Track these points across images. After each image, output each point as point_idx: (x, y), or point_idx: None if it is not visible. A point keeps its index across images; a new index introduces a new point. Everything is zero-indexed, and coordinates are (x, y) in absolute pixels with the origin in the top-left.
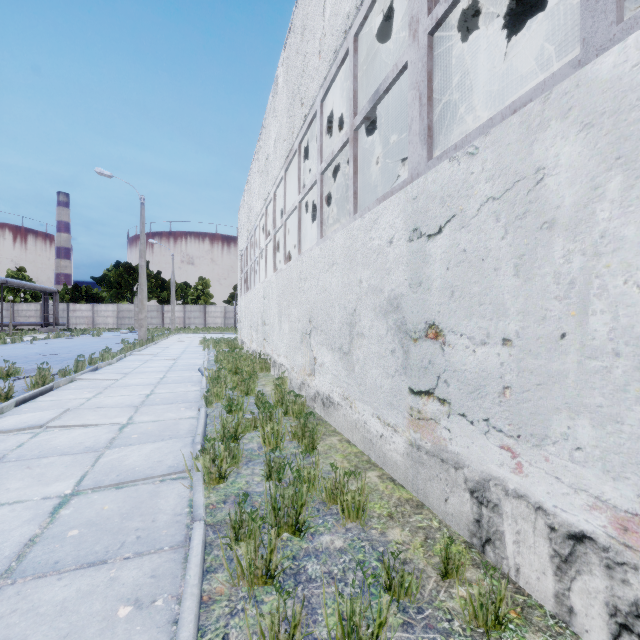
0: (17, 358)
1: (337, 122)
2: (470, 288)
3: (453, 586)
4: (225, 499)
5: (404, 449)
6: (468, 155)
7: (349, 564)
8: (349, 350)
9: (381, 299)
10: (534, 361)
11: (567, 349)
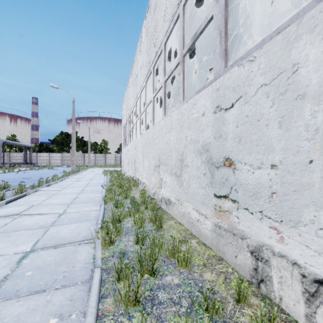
0: (10, 180)
1: (173, 57)
2: (251, 137)
3: (243, 308)
4: (113, 255)
5: (211, 227)
6: (249, 61)
7: (182, 293)
8: (180, 174)
9: (198, 146)
10: (291, 177)
11: (314, 169)
